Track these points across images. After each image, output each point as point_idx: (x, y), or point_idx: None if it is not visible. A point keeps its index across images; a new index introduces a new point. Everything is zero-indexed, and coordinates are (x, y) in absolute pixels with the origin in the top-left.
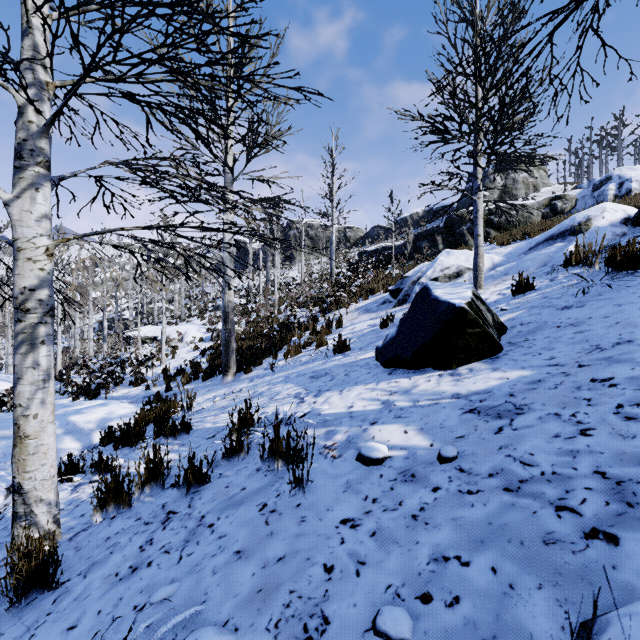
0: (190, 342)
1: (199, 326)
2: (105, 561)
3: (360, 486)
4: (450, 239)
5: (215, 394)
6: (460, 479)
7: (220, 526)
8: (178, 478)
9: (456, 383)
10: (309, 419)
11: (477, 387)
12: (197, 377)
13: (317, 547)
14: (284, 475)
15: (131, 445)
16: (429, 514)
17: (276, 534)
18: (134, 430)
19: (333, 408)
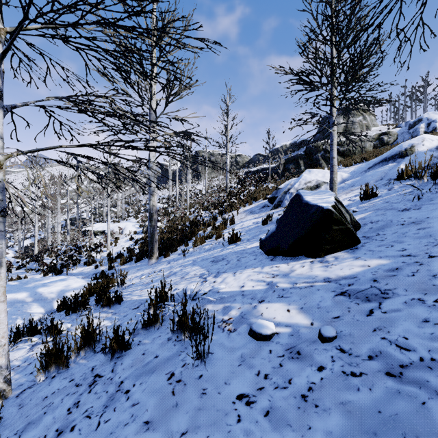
0: (127, 234)
1: (134, 223)
2: (38, 421)
3: (253, 360)
4: (309, 162)
5: (142, 273)
6: (342, 359)
7: (134, 393)
8: (105, 346)
9: (326, 269)
10: (210, 296)
11: (344, 273)
12: (131, 259)
13: (216, 424)
14: (189, 345)
15: (78, 312)
16: (317, 395)
17: (180, 406)
18: (80, 301)
19: (229, 287)
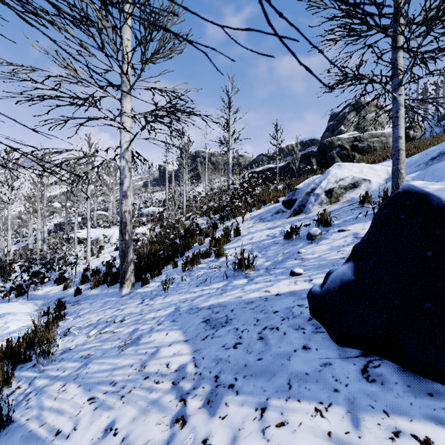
0: (114, 243)
1: None
2: None
3: None
4: (322, 161)
5: (100, 317)
6: None
7: None
8: None
9: None
10: None
11: None
12: (105, 281)
13: None
14: None
15: None
16: None
17: None
18: None
19: None
